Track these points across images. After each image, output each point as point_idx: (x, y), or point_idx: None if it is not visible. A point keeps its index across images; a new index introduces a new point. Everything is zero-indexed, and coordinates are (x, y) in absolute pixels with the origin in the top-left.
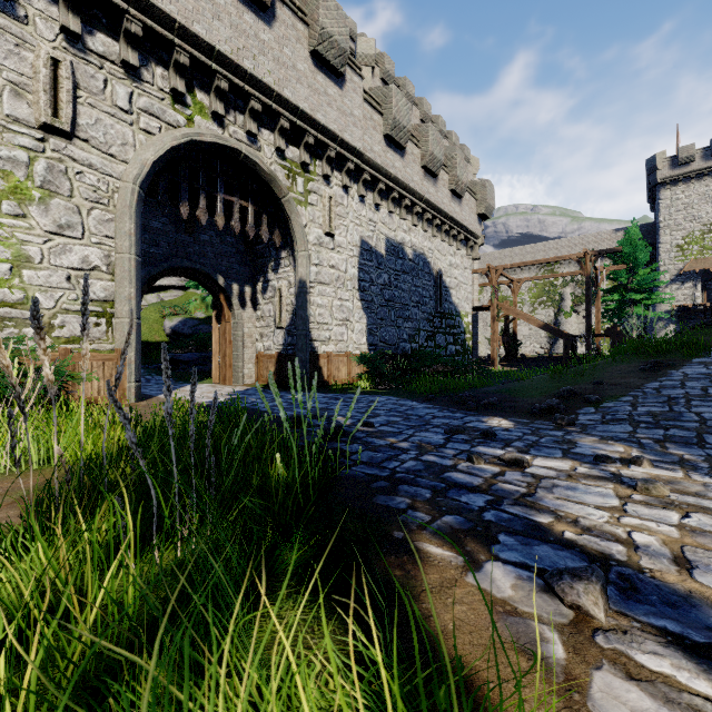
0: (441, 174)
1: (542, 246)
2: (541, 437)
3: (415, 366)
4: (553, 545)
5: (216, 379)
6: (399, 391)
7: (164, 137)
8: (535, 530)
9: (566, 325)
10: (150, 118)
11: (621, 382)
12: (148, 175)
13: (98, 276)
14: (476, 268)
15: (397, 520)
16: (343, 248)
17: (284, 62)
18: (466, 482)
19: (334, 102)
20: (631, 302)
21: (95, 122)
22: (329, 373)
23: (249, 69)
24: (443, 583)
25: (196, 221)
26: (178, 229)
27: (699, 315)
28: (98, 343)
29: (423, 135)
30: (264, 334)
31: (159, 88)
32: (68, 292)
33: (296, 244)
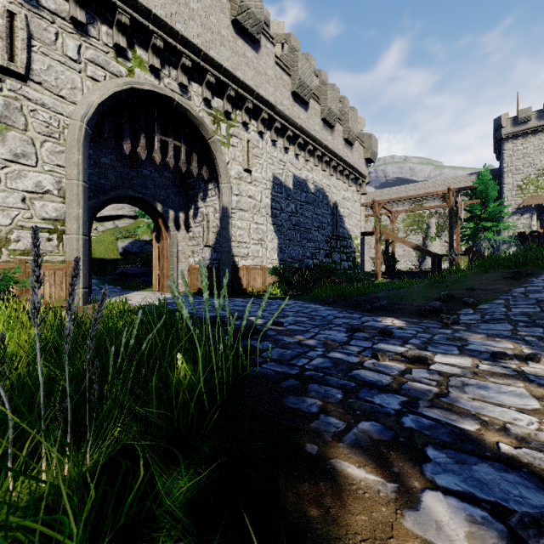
0: (336, 125)
1: (413, 186)
2: (433, 335)
3: (316, 277)
4: (494, 464)
5: (156, 288)
6: (304, 296)
7: (108, 84)
8: (465, 441)
9: (432, 247)
10: (96, 68)
11: (490, 288)
12: (94, 115)
13: (50, 198)
14: (363, 202)
15: (309, 427)
16: (258, 182)
17: (210, 28)
18: (375, 380)
19: (251, 63)
20: (483, 228)
21: (47, 68)
22: (247, 282)
23: (181, 31)
24: (375, 531)
25: (139, 159)
26: (124, 165)
27: (534, 239)
28: (50, 255)
29: (322, 94)
30: (194, 251)
31: (104, 43)
32: (23, 211)
33: (220, 177)
